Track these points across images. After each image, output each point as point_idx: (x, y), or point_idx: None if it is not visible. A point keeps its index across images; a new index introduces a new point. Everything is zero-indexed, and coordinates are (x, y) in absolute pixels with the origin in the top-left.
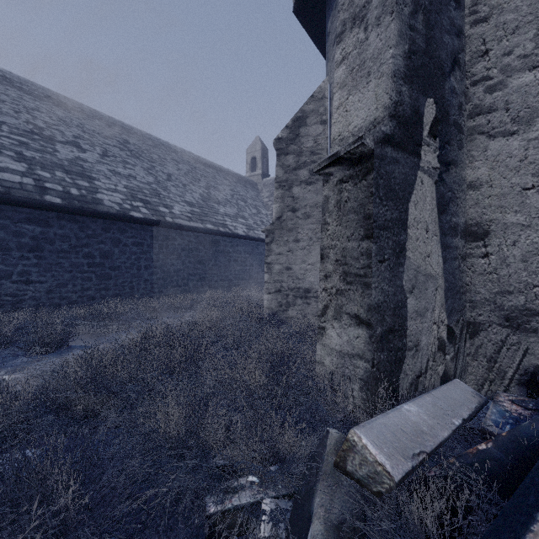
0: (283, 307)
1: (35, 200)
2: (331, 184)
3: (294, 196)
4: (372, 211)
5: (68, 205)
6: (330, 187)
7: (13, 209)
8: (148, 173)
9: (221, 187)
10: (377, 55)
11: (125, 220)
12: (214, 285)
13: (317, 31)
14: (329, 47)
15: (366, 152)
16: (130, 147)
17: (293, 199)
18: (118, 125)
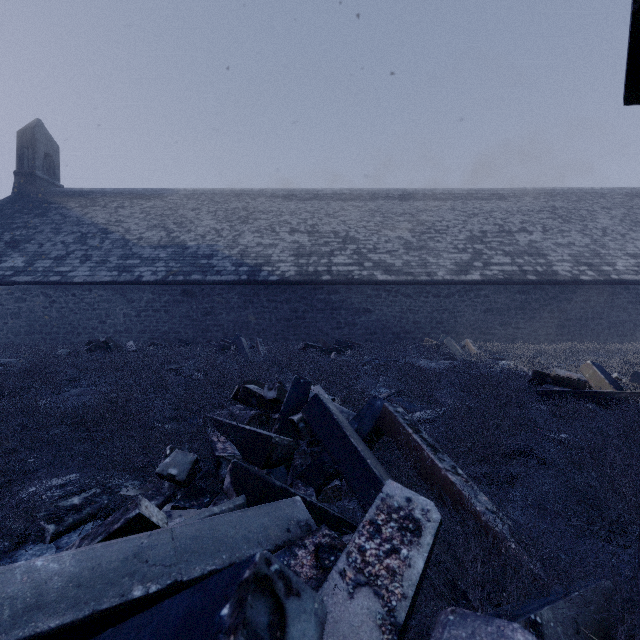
0: None
1: (523, 280)
2: None
3: None
4: None
5: (540, 280)
6: None
7: (512, 287)
8: (583, 235)
9: None
10: None
11: (576, 283)
12: None
13: None
14: None
15: None
16: (558, 213)
17: None
18: (541, 193)
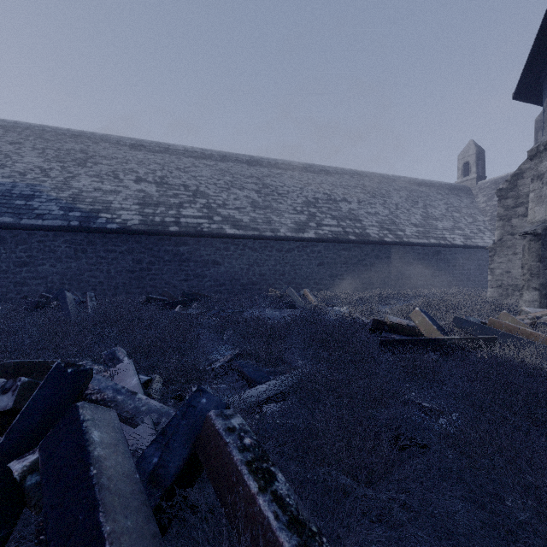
0: (503, 297)
1: (347, 239)
2: (526, 240)
3: (512, 225)
4: (540, 253)
5: (358, 240)
6: (525, 241)
7: (338, 244)
8: (384, 208)
9: (435, 203)
10: (546, 196)
11: (382, 244)
12: (436, 284)
13: (535, 98)
14: (544, 121)
15: (538, 233)
16: (367, 190)
17: (511, 227)
18: (355, 173)
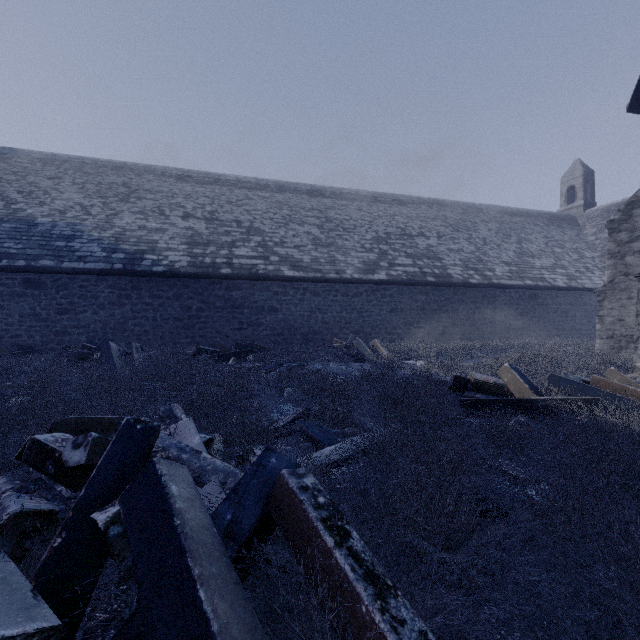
0: (615, 350)
1: (424, 281)
2: None
3: (626, 264)
4: None
5: (438, 282)
6: None
7: (414, 287)
8: (469, 243)
9: (532, 237)
10: None
11: (467, 286)
12: (532, 334)
13: None
14: None
15: None
16: (449, 222)
17: (625, 266)
18: (434, 203)
